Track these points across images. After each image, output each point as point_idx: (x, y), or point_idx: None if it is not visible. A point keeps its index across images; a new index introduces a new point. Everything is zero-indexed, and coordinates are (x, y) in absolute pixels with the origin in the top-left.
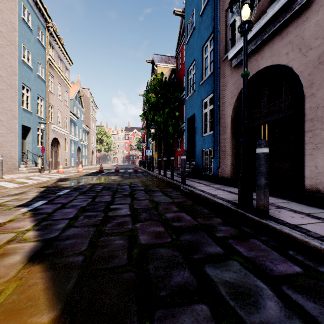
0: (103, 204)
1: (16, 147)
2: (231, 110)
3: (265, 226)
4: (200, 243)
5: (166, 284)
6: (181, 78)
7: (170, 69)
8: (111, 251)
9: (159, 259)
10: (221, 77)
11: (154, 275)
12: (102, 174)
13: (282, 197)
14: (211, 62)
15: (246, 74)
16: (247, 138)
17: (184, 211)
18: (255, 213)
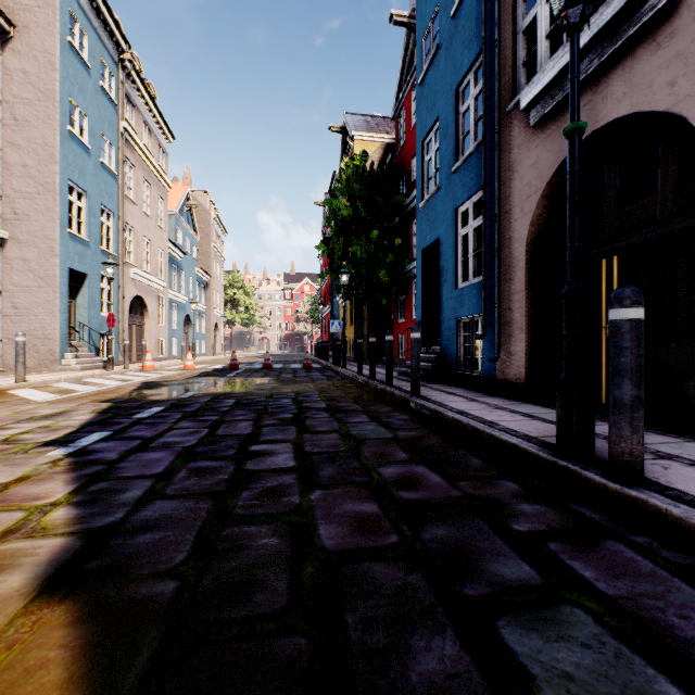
0: (234, 441)
1: (56, 316)
2: (525, 226)
3: (637, 505)
4: (474, 550)
5: (396, 679)
6: (408, 162)
7: (382, 145)
8: (248, 567)
9: (371, 596)
10: (503, 151)
11: (360, 648)
12: (234, 373)
13: (658, 429)
14: (478, 120)
15: (579, 129)
16: (580, 286)
17: (422, 462)
18: (604, 472)
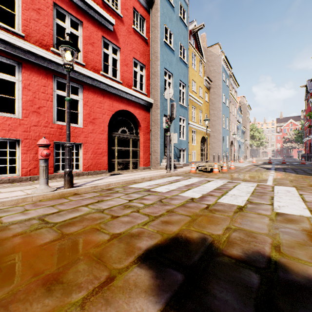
0: (302, 171)
1: (221, 148)
2: None
3: None
4: None
5: None
6: None
7: None
8: None
9: None
10: None
11: None
12: (273, 164)
13: None
14: None
15: None
16: None
17: None
18: None
